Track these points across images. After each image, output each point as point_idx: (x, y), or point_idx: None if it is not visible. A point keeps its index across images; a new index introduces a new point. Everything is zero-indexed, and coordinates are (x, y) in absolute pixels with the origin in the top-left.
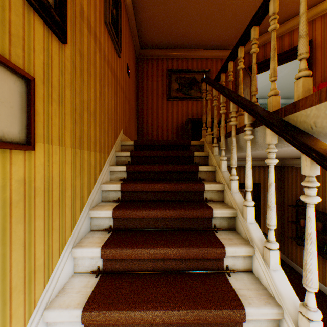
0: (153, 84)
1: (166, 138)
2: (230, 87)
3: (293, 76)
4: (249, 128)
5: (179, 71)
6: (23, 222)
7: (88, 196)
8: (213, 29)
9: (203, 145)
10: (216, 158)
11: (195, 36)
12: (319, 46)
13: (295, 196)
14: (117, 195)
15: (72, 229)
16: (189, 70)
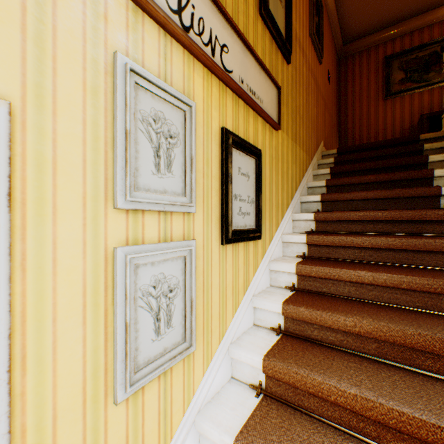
0: (360, 85)
1: None
2: None
3: None
4: None
5: (404, 52)
6: (275, 171)
7: (299, 185)
8: None
9: (441, 138)
10: None
11: None
12: None
13: None
14: (322, 191)
15: (291, 200)
16: (424, 44)
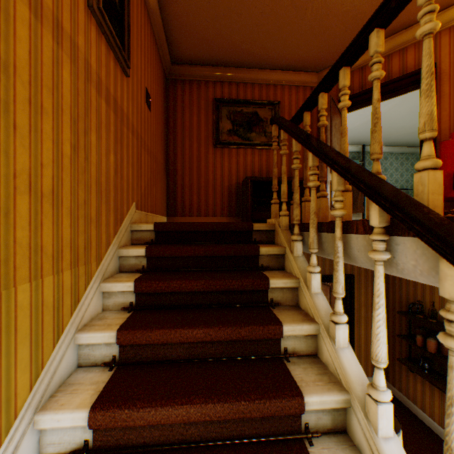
0: (191, 121)
1: (212, 206)
2: (322, 136)
3: (396, 116)
4: (382, 237)
5: (232, 102)
6: None
7: (33, 383)
8: (287, 39)
9: (273, 231)
10: (300, 263)
11: (259, 48)
12: (446, 73)
13: (406, 297)
14: (112, 351)
15: None
16: (248, 101)
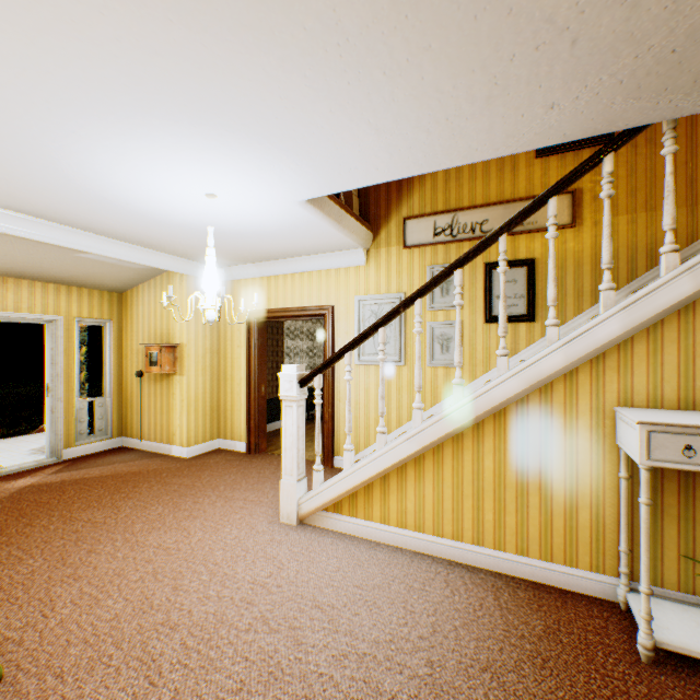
0: None
1: None
2: None
3: None
4: None
5: None
6: (572, 264)
7: None
8: None
9: None
10: None
11: None
12: None
13: None
14: None
15: (629, 282)
16: None
